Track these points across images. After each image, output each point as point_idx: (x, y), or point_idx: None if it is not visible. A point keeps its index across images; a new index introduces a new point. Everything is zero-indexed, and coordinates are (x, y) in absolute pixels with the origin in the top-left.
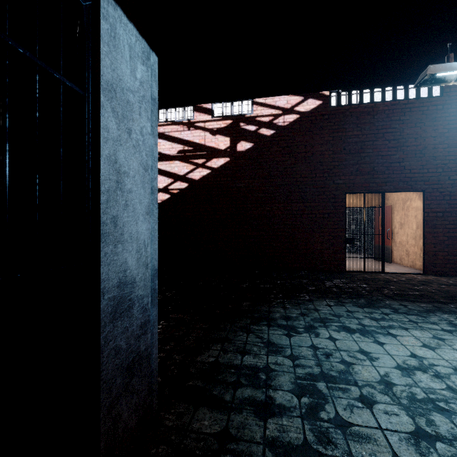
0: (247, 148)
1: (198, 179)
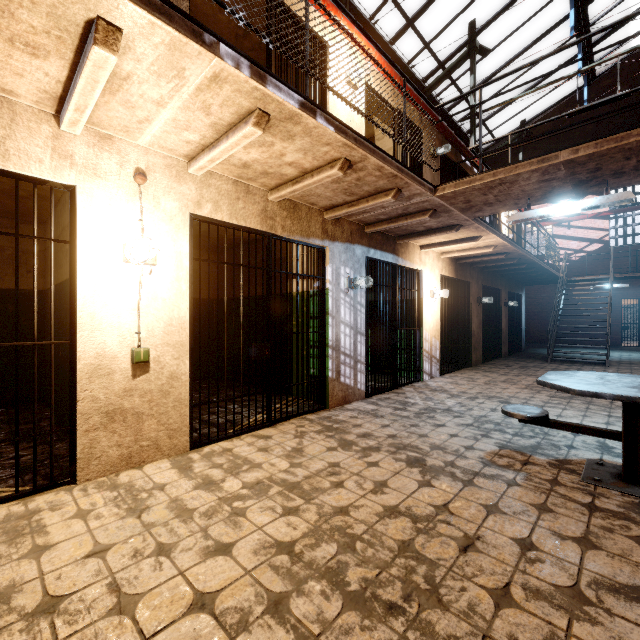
0: None
1: None
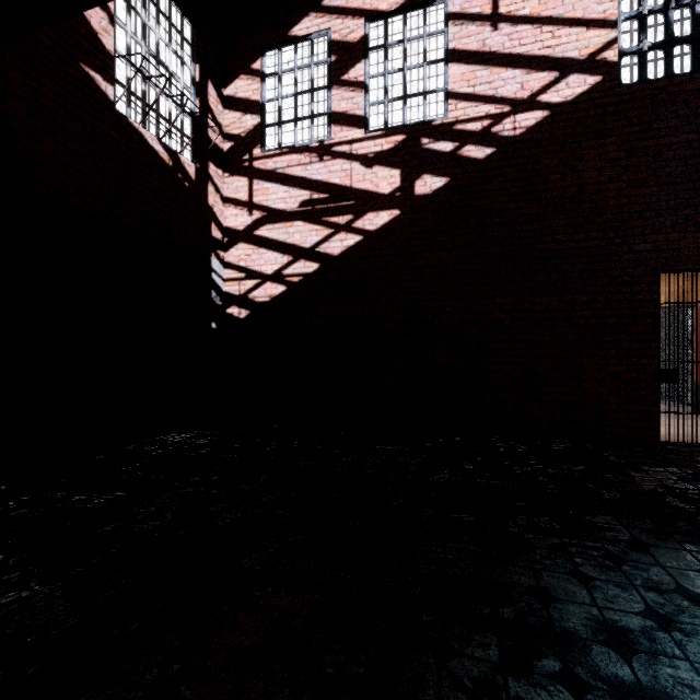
0: (436, 189)
1: (339, 254)
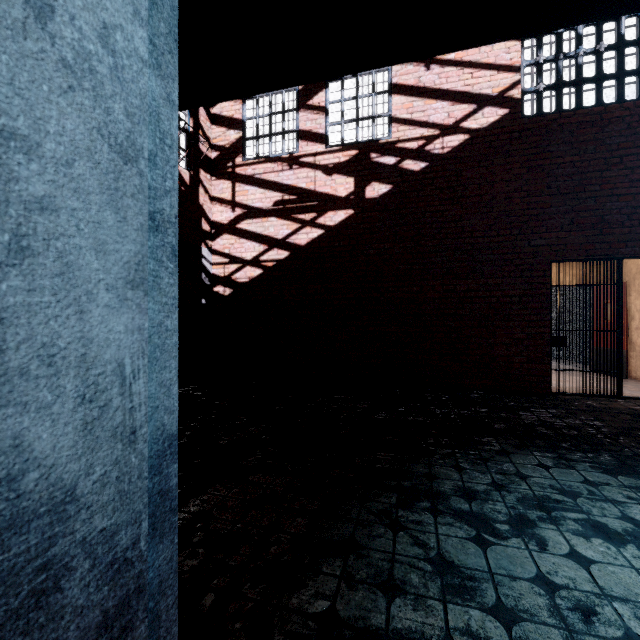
0: (382, 193)
1: (305, 244)
